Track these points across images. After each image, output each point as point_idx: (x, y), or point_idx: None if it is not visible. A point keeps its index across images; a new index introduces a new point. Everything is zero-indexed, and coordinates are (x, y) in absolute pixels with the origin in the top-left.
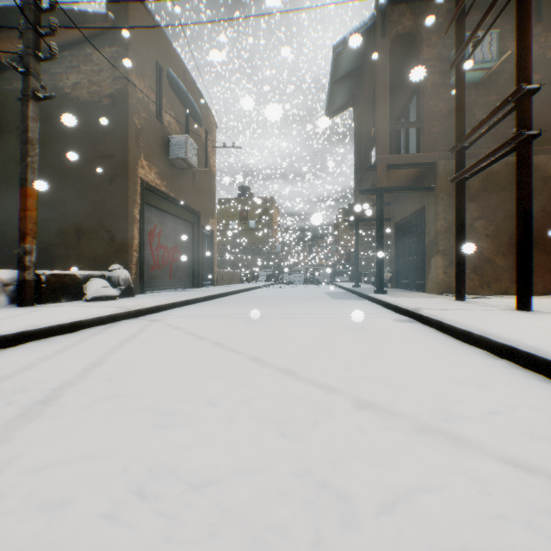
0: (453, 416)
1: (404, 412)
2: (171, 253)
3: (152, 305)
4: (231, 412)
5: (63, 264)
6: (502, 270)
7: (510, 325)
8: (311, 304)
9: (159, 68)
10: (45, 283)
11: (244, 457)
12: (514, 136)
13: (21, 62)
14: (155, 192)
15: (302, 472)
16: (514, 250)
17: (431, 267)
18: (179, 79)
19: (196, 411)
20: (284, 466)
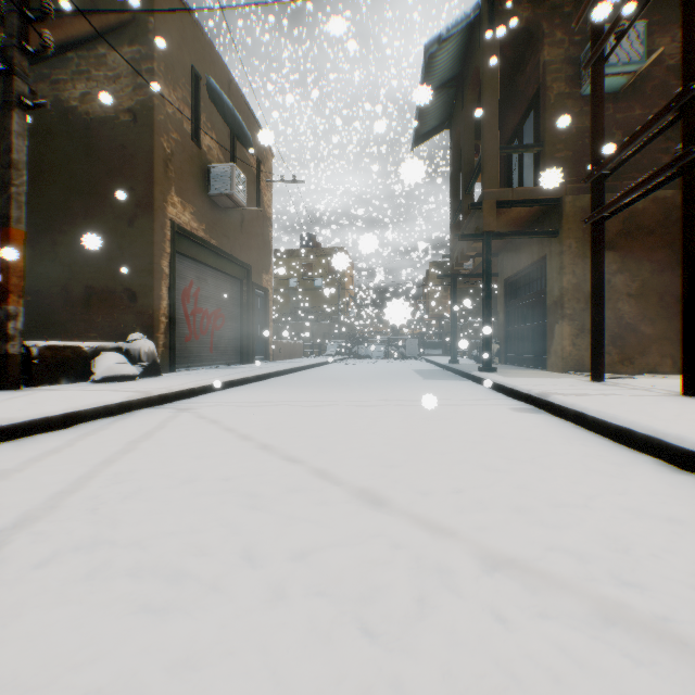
0: (650, 585)
1: (568, 579)
2: (213, 319)
3: (183, 388)
4: (278, 578)
5: (68, 333)
6: (649, 341)
7: (687, 420)
8: (396, 386)
9: (196, 75)
10: (37, 359)
11: (298, 689)
12: (679, 155)
13: (4, 58)
14: (190, 238)
15: None
16: (665, 314)
17: (555, 336)
18: (223, 91)
19: (221, 577)
20: None
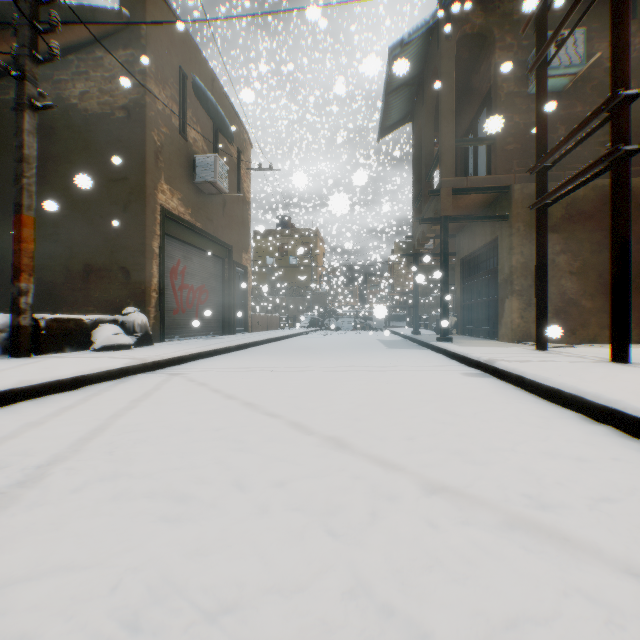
0: (552, 504)
1: (488, 499)
2: (198, 294)
3: (173, 355)
4: (263, 499)
5: (68, 307)
6: (589, 314)
7: (608, 382)
8: (362, 354)
9: (183, 75)
10: (44, 330)
11: (279, 567)
12: (608, 152)
13: (16, 64)
14: (178, 221)
15: (358, 590)
16: (603, 290)
17: (505, 310)
18: (207, 89)
19: (218, 498)
20: (333, 581)
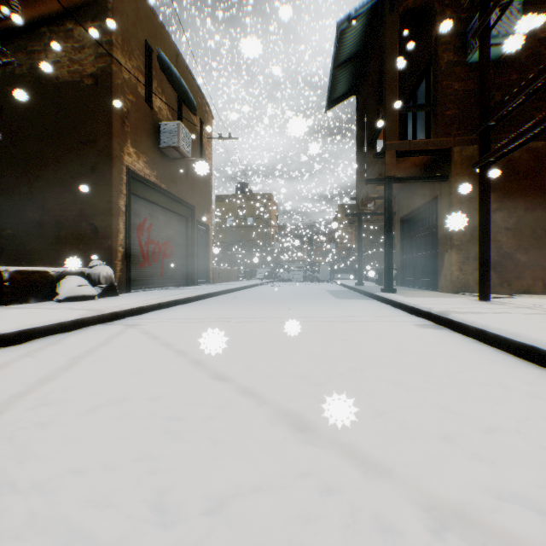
0: None
1: None
2: (163, 249)
3: (133, 306)
4: (189, 545)
5: (41, 260)
6: (523, 267)
7: None
8: (313, 304)
9: (149, 49)
10: (8, 281)
11: None
12: None
13: None
14: (144, 182)
15: None
16: (537, 244)
17: (444, 263)
18: (171, 63)
19: (120, 542)
20: None
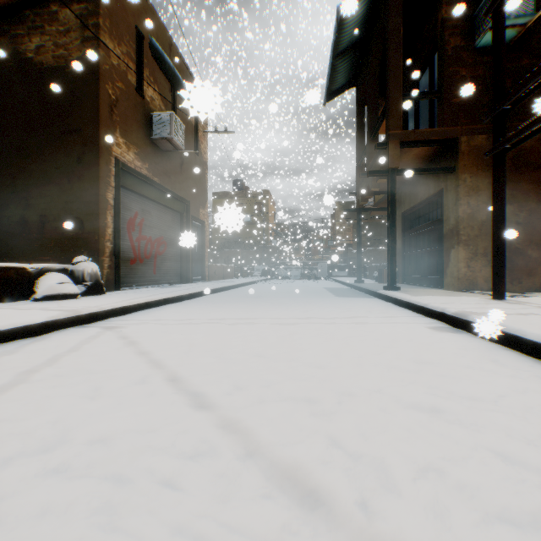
0: None
1: None
2: (156, 245)
3: (115, 306)
4: None
5: (25, 256)
6: (535, 263)
7: None
8: (313, 303)
9: (140, 35)
10: None
11: None
12: None
13: None
14: (134, 175)
15: None
16: None
17: (451, 260)
18: (164, 52)
19: None
20: None
